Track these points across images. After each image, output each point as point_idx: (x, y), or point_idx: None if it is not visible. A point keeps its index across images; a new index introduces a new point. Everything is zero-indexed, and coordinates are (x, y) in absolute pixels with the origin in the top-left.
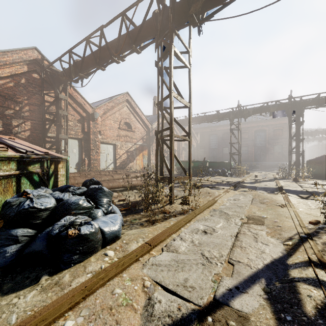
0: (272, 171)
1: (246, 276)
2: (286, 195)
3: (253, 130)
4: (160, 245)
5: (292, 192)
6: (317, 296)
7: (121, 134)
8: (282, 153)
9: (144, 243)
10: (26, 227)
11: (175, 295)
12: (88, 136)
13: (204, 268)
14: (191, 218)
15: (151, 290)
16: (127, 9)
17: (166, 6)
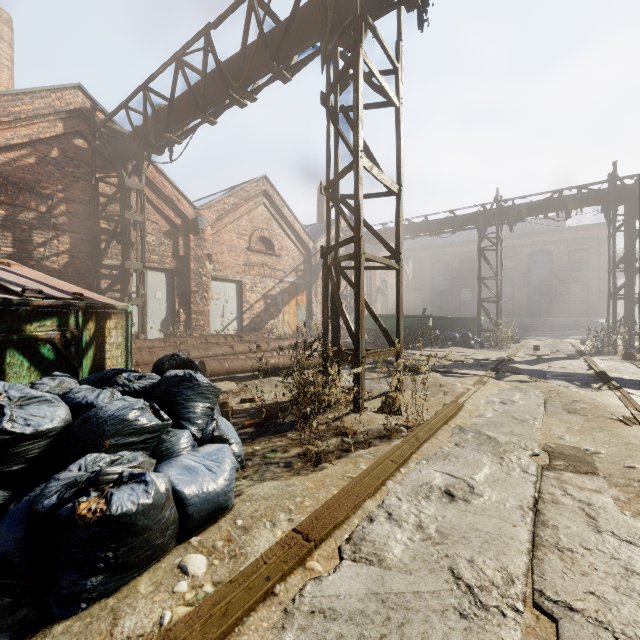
0: (566, 337)
1: None
2: (624, 393)
3: (524, 251)
4: (333, 538)
5: (633, 385)
6: None
7: (253, 262)
8: (589, 299)
9: (292, 531)
10: None
11: None
12: (186, 265)
13: (468, 632)
14: (409, 453)
15: None
16: None
17: None
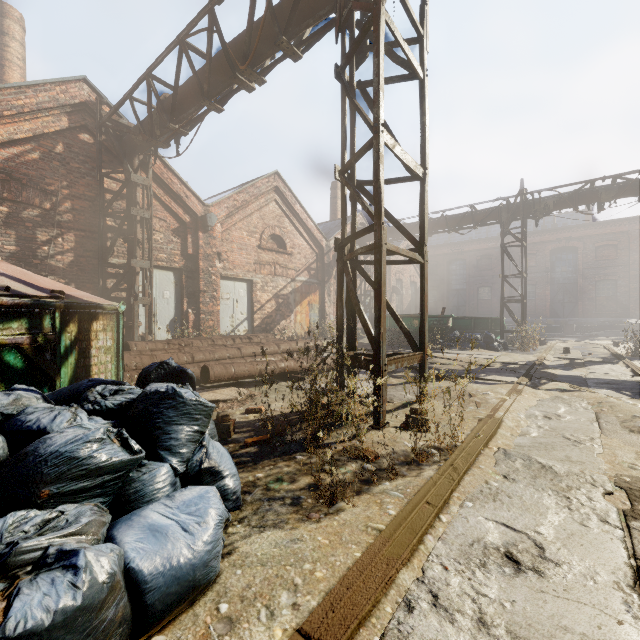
0: (594, 338)
1: None
2: None
3: (547, 248)
4: None
5: None
6: None
7: (264, 260)
8: (617, 298)
9: (297, 633)
10: None
11: None
12: (195, 263)
13: None
14: (449, 492)
15: None
16: None
17: None
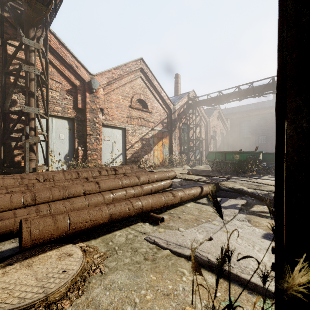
0: None
1: None
2: None
3: None
4: None
5: None
6: None
7: (133, 115)
8: None
9: None
10: None
11: None
12: (83, 115)
13: None
14: None
15: None
16: None
17: None
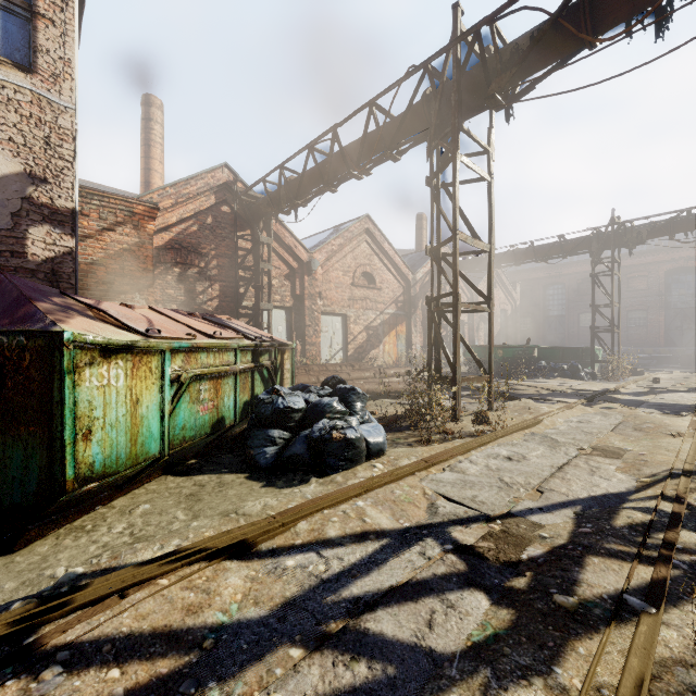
0: None
1: (557, 502)
2: None
3: (661, 269)
4: (440, 465)
5: None
6: (640, 518)
7: (356, 296)
8: None
9: (420, 460)
10: (280, 429)
11: (461, 505)
12: (301, 302)
13: (500, 491)
14: (488, 440)
15: (433, 498)
16: (379, 96)
17: (446, 80)
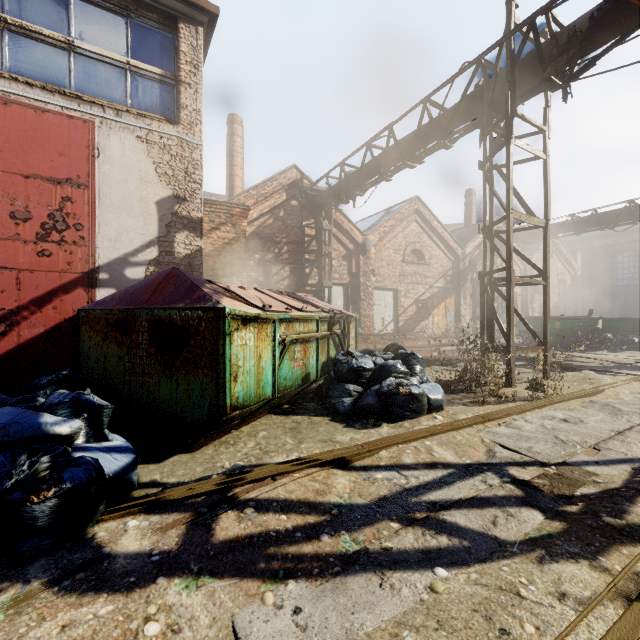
0: None
1: (614, 458)
2: None
3: None
4: (496, 421)
5: None
6: None
7: (406, 272)
8: None
9: (476, 415)
10: (354, 384)
11: (517, 453)
12: (356, 279)
13: (555, 445)
14: (543, 404)
15: (490, 445)
16: (432, 93)
17: (499, 70)
